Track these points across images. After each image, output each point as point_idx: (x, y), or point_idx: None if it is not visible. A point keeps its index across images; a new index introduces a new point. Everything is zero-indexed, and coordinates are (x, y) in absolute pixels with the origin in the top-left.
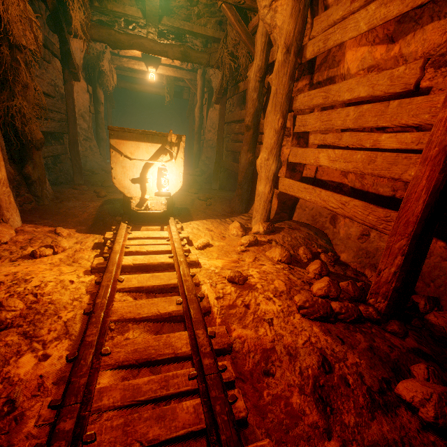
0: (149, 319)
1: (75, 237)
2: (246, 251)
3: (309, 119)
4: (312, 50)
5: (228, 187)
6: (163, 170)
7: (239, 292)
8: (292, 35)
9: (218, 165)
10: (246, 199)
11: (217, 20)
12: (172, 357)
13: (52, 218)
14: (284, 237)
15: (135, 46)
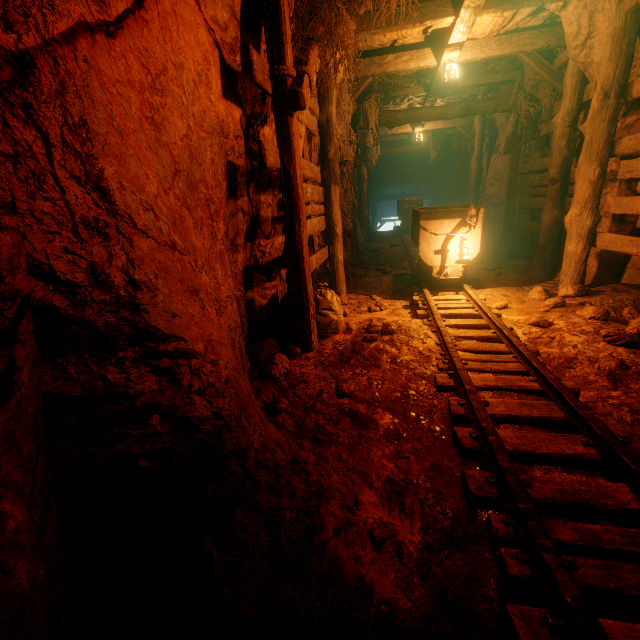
0: (473, 338)
1: (385, 302)
2: (550, 312)
3: (635, 164)
4: (639, 89)
5: (522, 254)
6: (464, 241)
7: (544, 332)
8: (611, 79)
9: (507, 227)
10: (550, 264)
11: (509, 60)
12: (497, 351)
13: (359, 290)
14: (603, 299)
15: (412, 119)
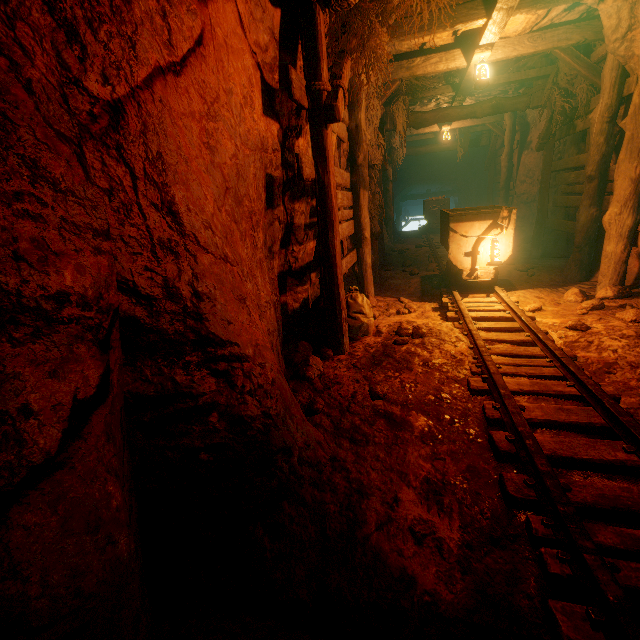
0: (506, 342)
1: (414, 304)
2: (587, 314)
3: None
4: None
5: (556, 253)
6: (495, 243)
7: (581, 336)
8: None
9: (540, 226)
10: (586, 264)
11: (542, 55)
12: (531, 356)
13: (387, 292)
14: None
15: (440, 119)
